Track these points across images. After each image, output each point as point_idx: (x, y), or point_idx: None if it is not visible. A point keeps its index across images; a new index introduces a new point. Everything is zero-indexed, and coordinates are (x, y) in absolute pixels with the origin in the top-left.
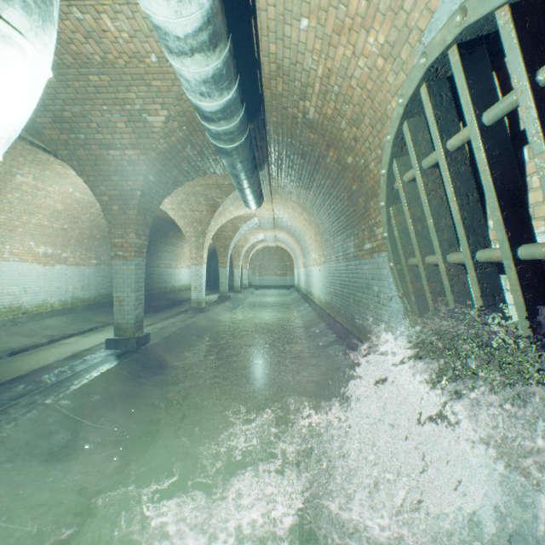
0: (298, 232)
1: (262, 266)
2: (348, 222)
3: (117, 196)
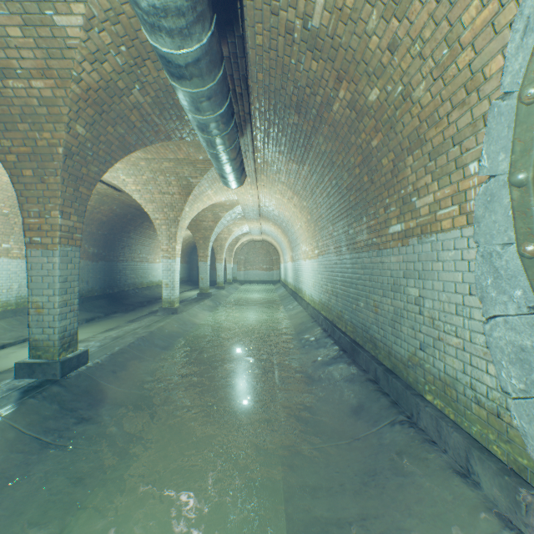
0: (286, 222)
1: (247, 261)
2: (359, 199)
3: (28, 155)
